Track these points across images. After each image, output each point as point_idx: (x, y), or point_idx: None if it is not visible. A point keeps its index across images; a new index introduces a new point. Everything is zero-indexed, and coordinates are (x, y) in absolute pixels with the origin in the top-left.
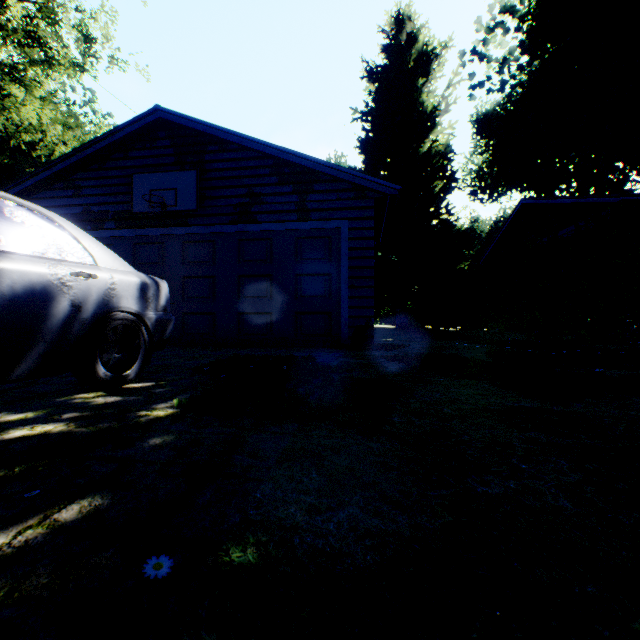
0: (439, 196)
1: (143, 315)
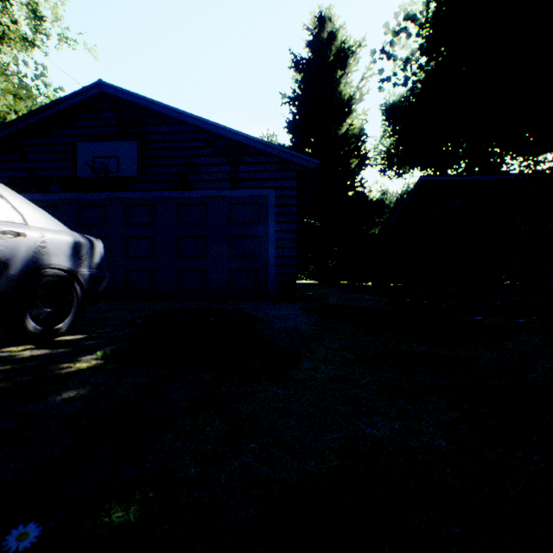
0: (354, 172)
1: (76, 272)
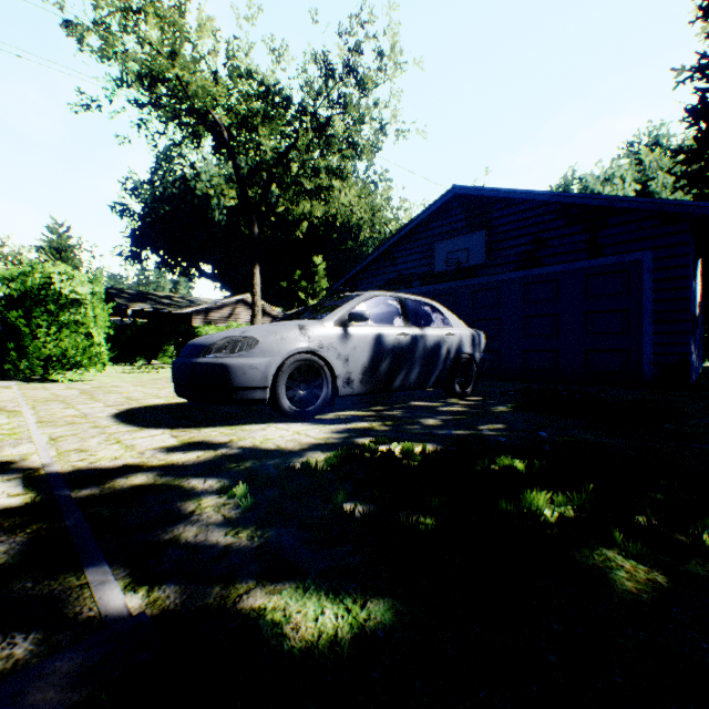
0: None
1: (474, 355)
